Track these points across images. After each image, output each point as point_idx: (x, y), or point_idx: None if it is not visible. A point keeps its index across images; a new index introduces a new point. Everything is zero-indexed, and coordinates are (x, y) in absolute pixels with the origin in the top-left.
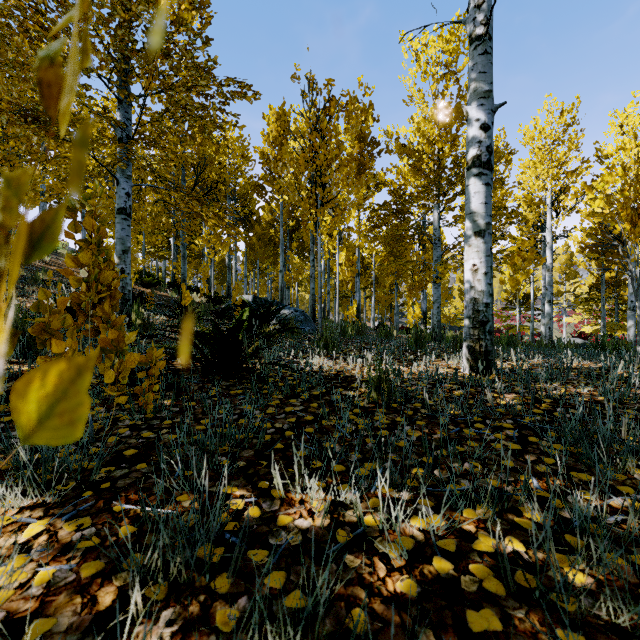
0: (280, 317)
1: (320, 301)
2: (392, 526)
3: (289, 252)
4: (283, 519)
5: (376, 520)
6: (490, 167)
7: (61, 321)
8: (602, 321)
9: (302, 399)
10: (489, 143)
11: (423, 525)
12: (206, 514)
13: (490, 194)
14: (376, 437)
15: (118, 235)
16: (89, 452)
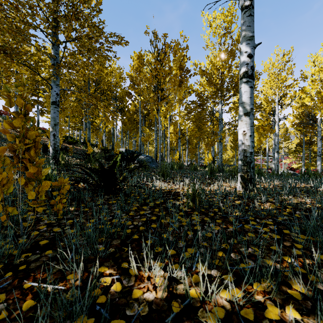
0: (139, 160)
1: (160, 151)
2: (208, 297)
3: (144, 126)
4: (136, 293)
5: (197, 293)
6: (253, 78)
7: (2, 161)
8: (303, 162)
9: (150, 206)
10: (252, 64)
11: (229, 296)
12: (85, 289)
13: (253, 92)
14: (193, 230)
15: (52, 116)
16: (18, 242)
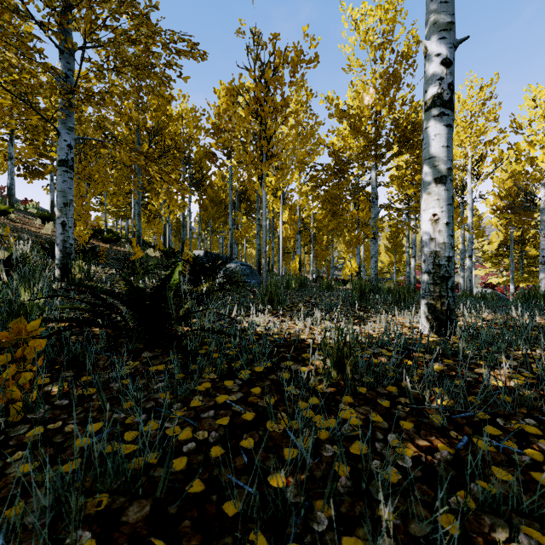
0: (227, 271)
1: (265, 255)
2: None
3: (238, 213)
4: None
5: None
6: (452, 107)
7: None
8: (511, 274)
9: (241, 379)
10: (451, 80)
11: None
12: None
13: (451, 137)
14: (349, 458)
15: (59, 187)
16: None
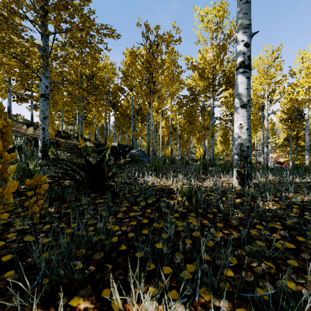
0: (131, 154)
1: (152, 145)
2: None
3: (136, 121)
4: None
5: None
6: (250, 68)
7: None
8: (290, 156)
9: (141, 206)
10: (249, 54)
11: None
12: None
13: (249, 83)
14: (191, 237)
15: (41, 109)
16: None
